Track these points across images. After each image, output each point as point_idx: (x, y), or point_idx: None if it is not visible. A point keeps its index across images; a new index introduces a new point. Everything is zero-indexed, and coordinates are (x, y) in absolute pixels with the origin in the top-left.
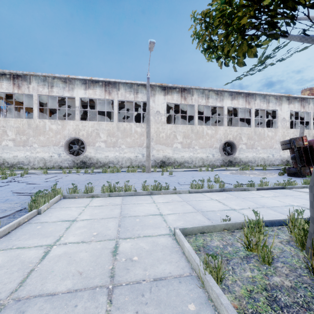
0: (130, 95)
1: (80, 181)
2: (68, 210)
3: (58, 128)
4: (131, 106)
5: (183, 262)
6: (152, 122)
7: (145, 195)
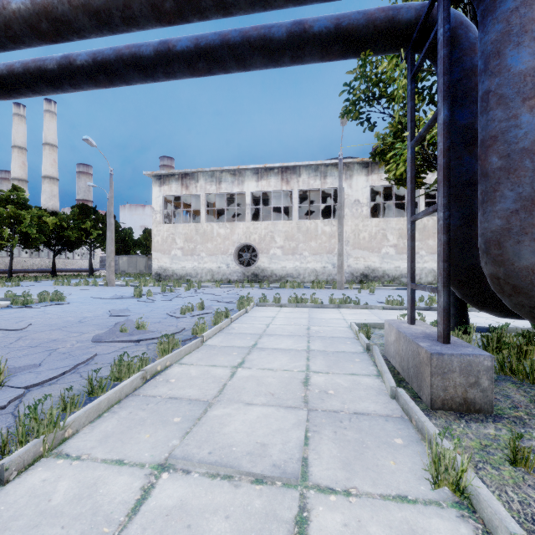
0: (316, 182)
1: (260, 295)
2: (266, 312)
3: (227, 232)
4: (317, 195)
5: (351, 335)
6: (347, 217)
7: (332, 308)
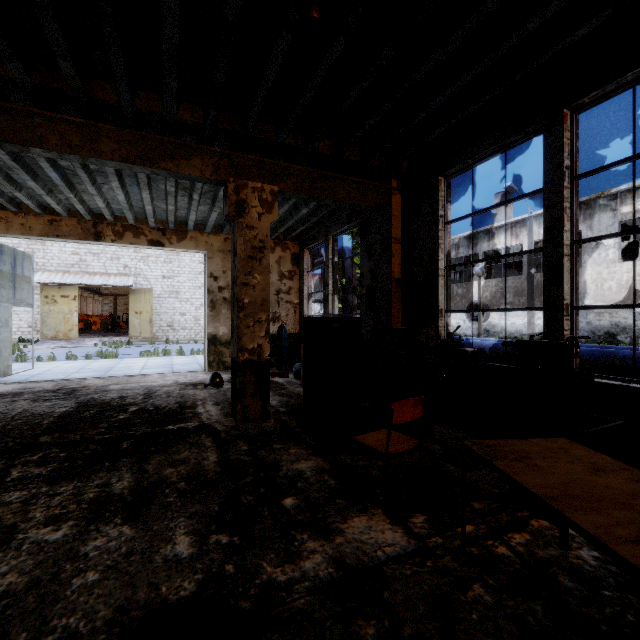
0: None
1: None
2: None
3: (463, 292)
4: None
5: None
6: (586, 265)
7: None
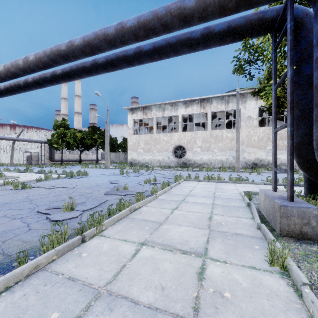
0: (222, 106)
1: (187, 174)
2: (190, 184)
3: (168, 139)
4: (223, 114)
5: (240, 198)
6: (243, 127)
7: (230, 183)
